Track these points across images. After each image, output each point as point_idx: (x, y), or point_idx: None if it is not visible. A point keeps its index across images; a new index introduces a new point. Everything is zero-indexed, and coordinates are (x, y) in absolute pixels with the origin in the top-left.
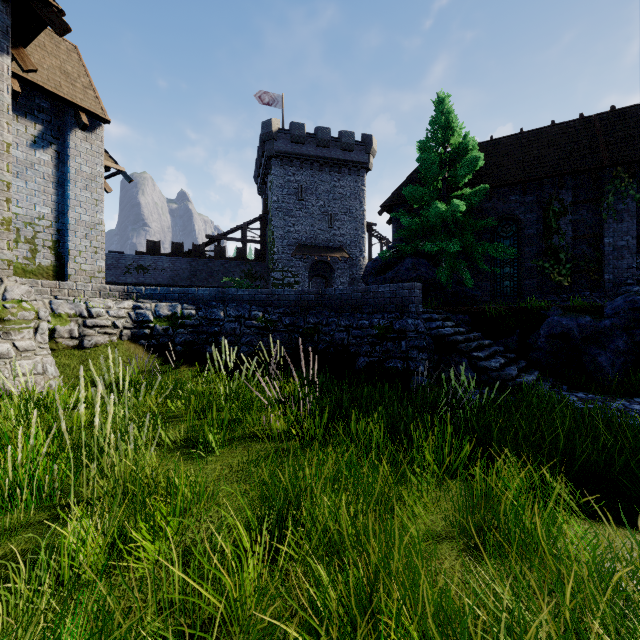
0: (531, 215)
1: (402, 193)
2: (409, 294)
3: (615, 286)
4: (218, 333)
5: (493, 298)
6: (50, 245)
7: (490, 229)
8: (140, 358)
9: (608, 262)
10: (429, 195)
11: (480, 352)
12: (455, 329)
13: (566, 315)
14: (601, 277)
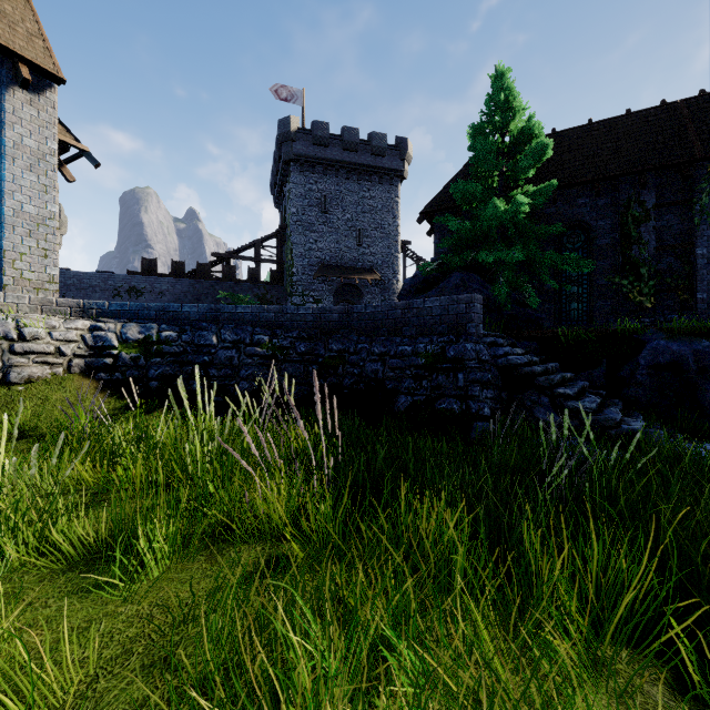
0: (604, 222)
1: (446, 197)
2: (467, 310)
3: (709, 307)
4: (209, 364)
5: (557, 323)
6: None
7: (554, 239)
8: (96, 398)
9: (701, 278)
10: (482, 194)
11: (567, 388)
12: (528, 357)
13: (676, 338)
14: (692, 297)
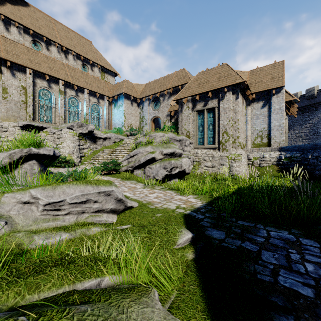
0: None
1: None
2: None
3: None
4: (307, 164)
5: None
6: (266, 136)
7: None
8: (276, 172)
9: None
10: None
11: None
12: None
13: None
14: None
